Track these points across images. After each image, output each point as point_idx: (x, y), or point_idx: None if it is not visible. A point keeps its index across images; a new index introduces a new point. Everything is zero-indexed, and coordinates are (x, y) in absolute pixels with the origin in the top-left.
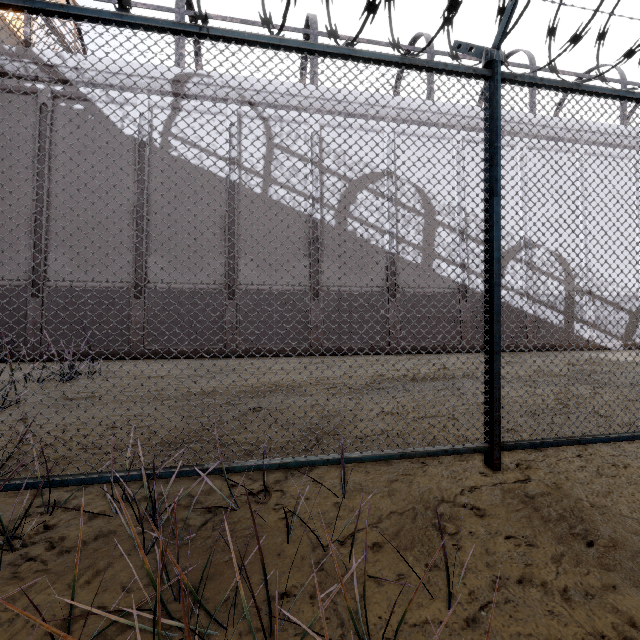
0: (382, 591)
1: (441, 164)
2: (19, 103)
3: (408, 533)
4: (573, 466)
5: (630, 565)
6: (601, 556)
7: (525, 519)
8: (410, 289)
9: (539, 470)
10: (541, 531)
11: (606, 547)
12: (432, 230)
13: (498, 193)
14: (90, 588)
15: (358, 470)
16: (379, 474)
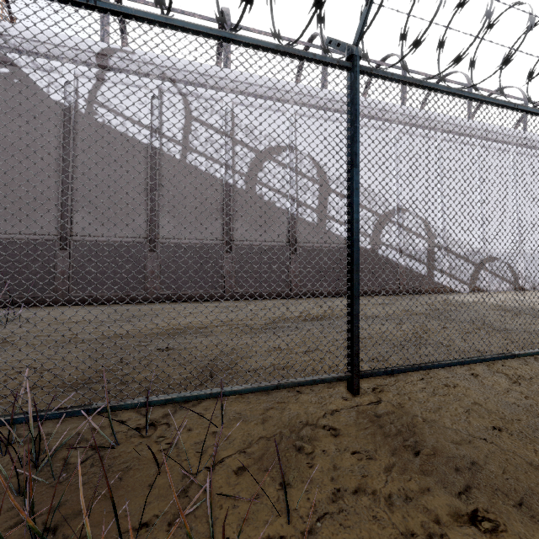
0: (235, 512)
1: (311, 138)
2: None
3: (271, 456)
4: (416, 388)
5: (443, 469)
6: (423, 464)
7: (370, 436)
8: (308, 244)
9: (389, 393)
10: (381, 445)
11: (428, 455)
12: (303, 194)
13: (357, 165)
14: None
15: (241, 401)
16: (258, 403)
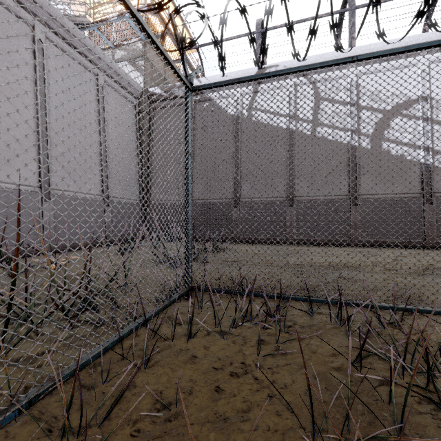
0: None
1: None
2: (180, 110)
3: None
4: None
5: None
6: None
7: None
8: None
9: None
10: None
11: None
12: None
13: None
14: (331, 344)
15: None
16: None
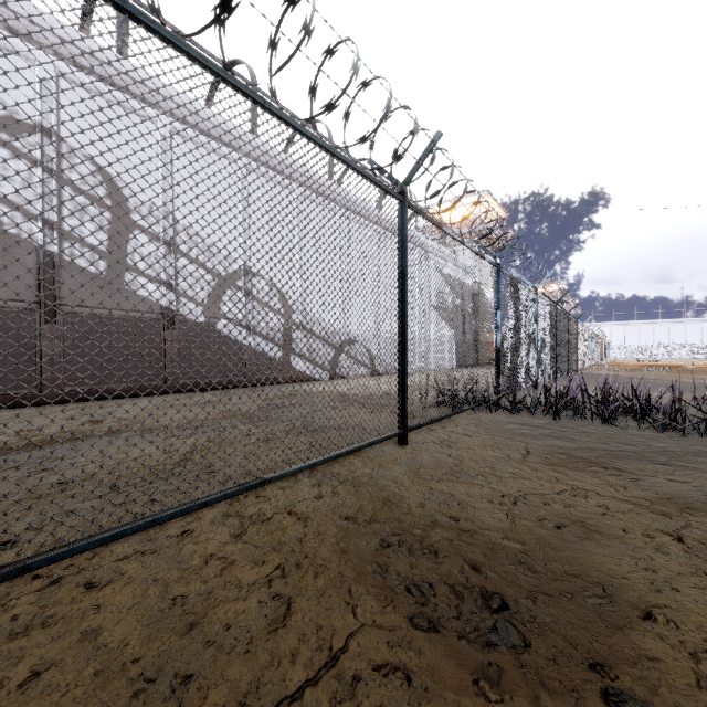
0: None
1: None
2: None
3: None
4: None
5: None
6: None
7: None
8: (84, 309)
9: None
10: None
11: None
12: None
13: None
14: None
15: None
16: None
